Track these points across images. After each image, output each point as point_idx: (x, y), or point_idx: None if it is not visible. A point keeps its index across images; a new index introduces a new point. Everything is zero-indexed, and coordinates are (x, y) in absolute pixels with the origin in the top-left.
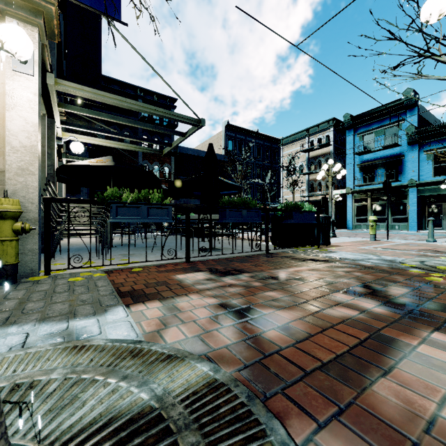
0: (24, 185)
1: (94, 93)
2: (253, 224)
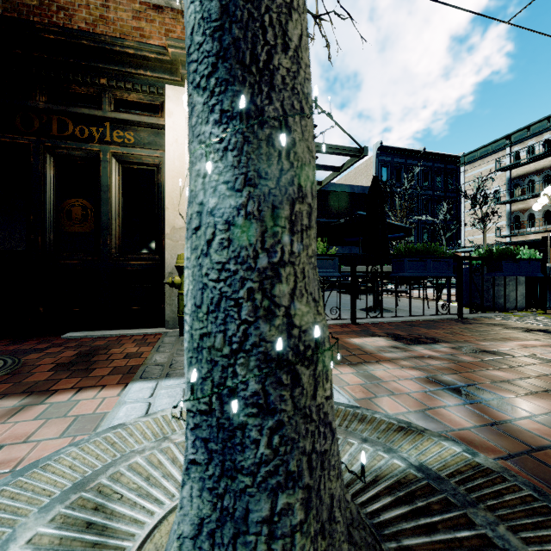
0: None
1: None
2: None
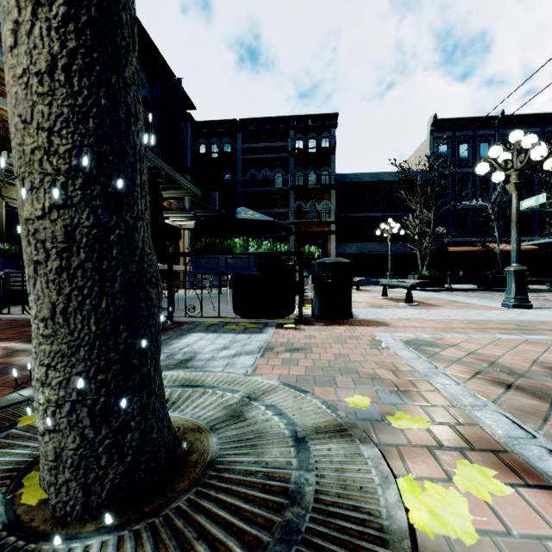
0: None
1: None
2: (448, 278)
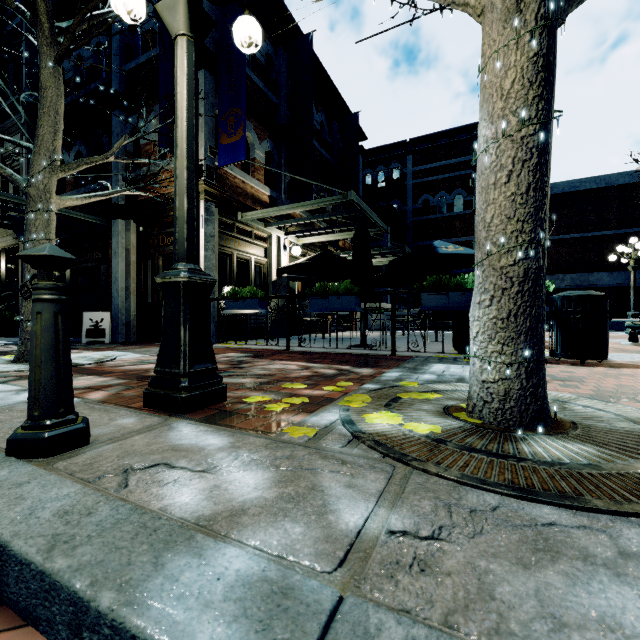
0: None
1: (262, 213)
2: None
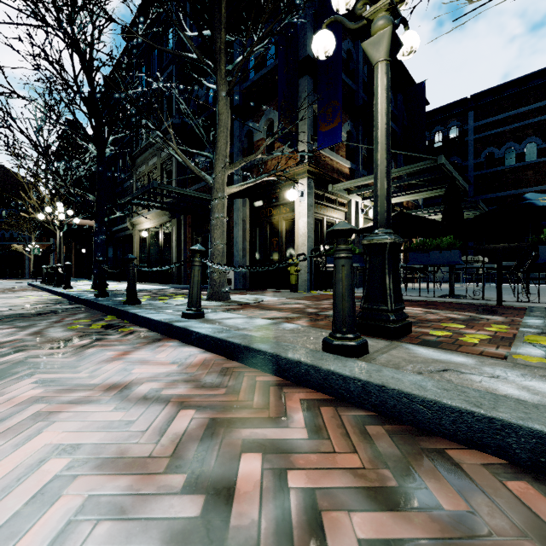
0: (303, 250)
1: (350, 183)
2: None
